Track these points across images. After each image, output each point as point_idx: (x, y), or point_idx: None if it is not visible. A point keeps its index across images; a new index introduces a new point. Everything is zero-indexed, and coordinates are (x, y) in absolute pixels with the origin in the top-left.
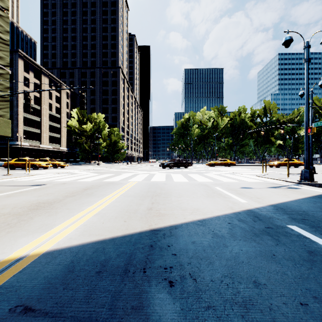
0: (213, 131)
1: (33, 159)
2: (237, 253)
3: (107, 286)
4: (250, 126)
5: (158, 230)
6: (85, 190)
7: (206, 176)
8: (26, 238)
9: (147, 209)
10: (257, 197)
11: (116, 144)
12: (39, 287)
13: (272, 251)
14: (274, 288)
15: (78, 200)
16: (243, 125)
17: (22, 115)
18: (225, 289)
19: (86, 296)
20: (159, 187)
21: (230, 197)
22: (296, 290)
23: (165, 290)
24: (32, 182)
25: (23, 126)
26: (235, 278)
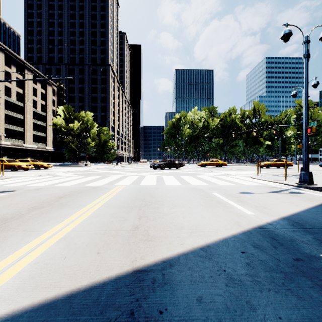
0: (204, 131)
1: (12, 159)
2: None
3: None
4: (240, 127)
5: (145, 271)
6: (60, 199)
7: (200, 179)
8: None
9: (132, 227)
10: (263, 206)
11: (106, 144)
12: None
13: None
14: None
15: (45, 214)
16: (233, 126)
17: (3, 112)
18: None
19: None
20: (149, 193)
21: (232, 206)
22: None
23: None
24: None
25: (4, 123)
26: None
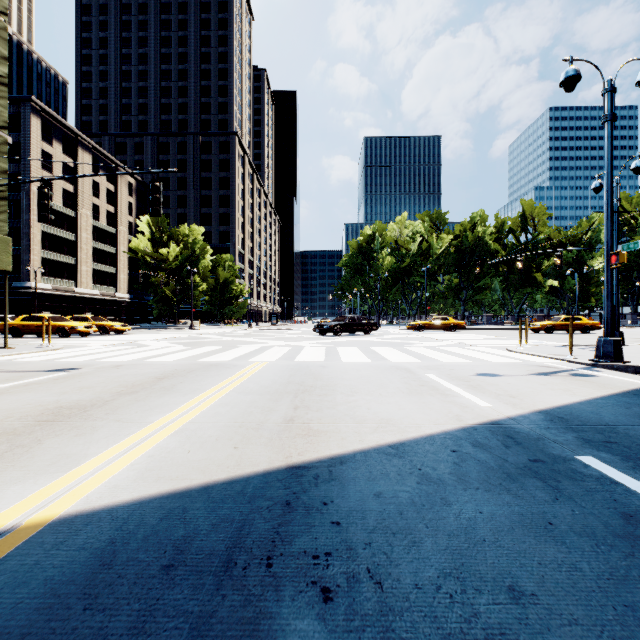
0: (421, 260)
1: (59, 316)
2: (471, 519)
3: (183, 600)
4: (495, 251)
5: (305, 468)
6: (160, 381)
7: (407, 352)
8: (20, 487)
9: (284, 420)
10: (511, 394)
11: (229, 287)
12: (30, 604)
13: (546, 514)
14: (556, 604)
15: (142, 402)
16: (480, 249)
17: (38, 228)
18: (446, 607)
19: (134, 626)
20: (311, 374)
21: (456, 394)
22: (603, 608)
23: (312, 611)
24: (53, 364)
25: (41, 249)
26: (468, 580)
